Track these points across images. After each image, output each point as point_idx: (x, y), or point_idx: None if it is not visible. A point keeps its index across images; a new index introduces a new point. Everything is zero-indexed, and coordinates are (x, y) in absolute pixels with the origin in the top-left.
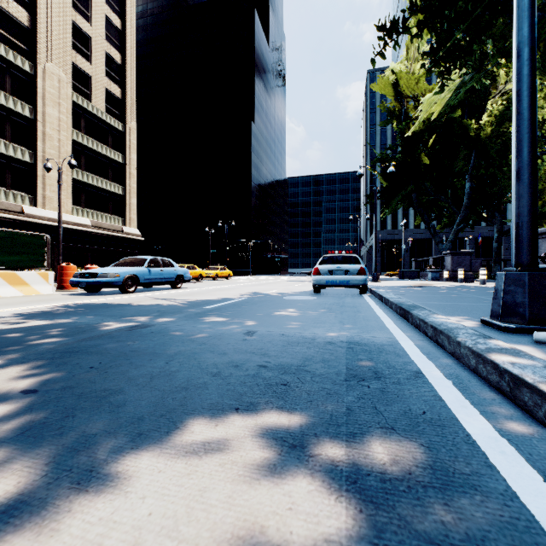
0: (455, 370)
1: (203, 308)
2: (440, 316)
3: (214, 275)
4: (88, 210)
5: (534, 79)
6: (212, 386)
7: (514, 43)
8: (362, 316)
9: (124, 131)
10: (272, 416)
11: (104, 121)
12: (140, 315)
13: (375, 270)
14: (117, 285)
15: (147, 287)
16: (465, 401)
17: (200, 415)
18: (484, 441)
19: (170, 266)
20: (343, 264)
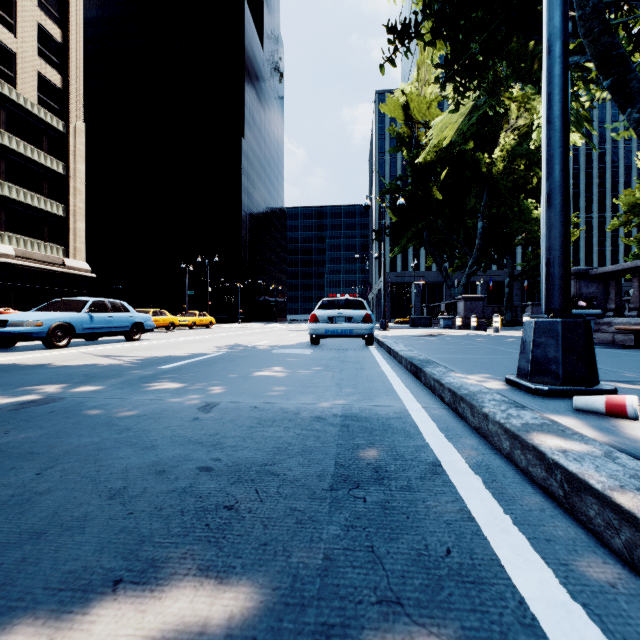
0: (483, 457)
1: (156, 368)
2: (458, 374)
3: (191, 323)
4: (10, 234)
5: (567, 81)
6: (95, 524)
7: (545, 35)
8: (365, 374)
9: (66, 132)
10: (181, 596)
11: (36, 116)
12: (52, 382)
13: (384, 316)
14: (38, 337)
15: (90, 340)
16: (505, 518)
17: (28, 613)
18: (549, 617)
19: (123, 311)
20: (346, 310)
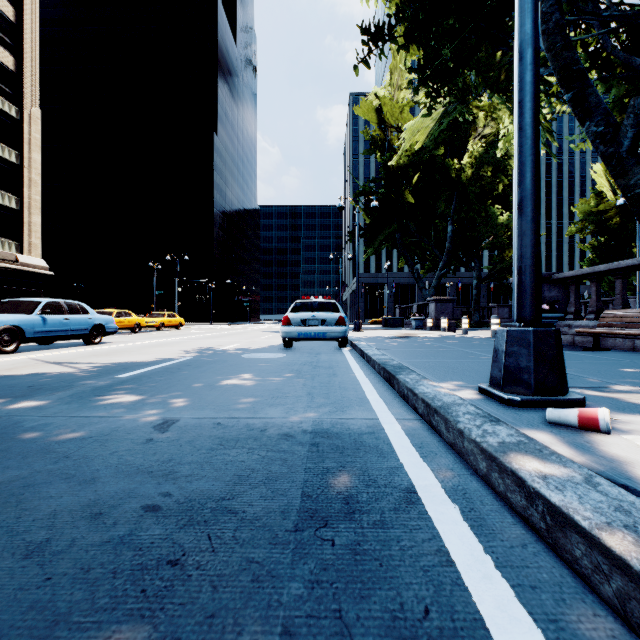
0: (459, 479)
1: (113, 377)
2: (431, 382)
3: (158, 324)
4: None
5: (538, 89)
6: None
7: (516, 41)
8: (338, 381)
9: (19, 119)
10: None
11: None
12: None
13: (358, 317)
14: None
15: (44, 343)
16: (486, 560)
17: None
18: None
19: (81, 313)
20: (319, 312)
